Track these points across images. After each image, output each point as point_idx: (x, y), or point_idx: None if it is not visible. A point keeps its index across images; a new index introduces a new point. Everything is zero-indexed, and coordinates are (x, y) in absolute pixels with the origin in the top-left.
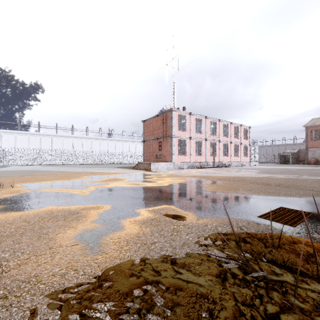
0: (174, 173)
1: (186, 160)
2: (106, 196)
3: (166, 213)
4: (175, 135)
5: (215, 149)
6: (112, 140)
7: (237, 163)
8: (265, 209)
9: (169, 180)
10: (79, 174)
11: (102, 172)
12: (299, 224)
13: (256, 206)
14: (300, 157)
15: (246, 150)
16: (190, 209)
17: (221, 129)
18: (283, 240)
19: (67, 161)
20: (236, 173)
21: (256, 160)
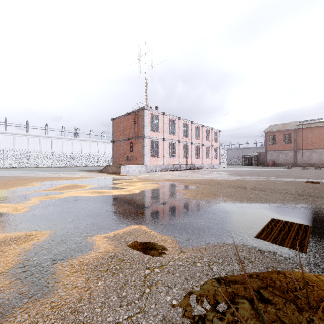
0: (147, 176)
1: (159, 162)
2: (50, 213)
3: (135, 242)
4: (147, 135)
5: (188, 151)
6: (78, 140)
7: (208, 165)
8: (258, 224)
9: (140, 185)
10: (28, 180)
11: (60, 177)
12: (307, 246)
13: (246, 219)
14: (261, 159)
15: (216, 153)
16: (167, 230)
17: (194, 131)
18: (317, 291)
19: (19, 164)
20: (209, 175)
21: (225, 162)
